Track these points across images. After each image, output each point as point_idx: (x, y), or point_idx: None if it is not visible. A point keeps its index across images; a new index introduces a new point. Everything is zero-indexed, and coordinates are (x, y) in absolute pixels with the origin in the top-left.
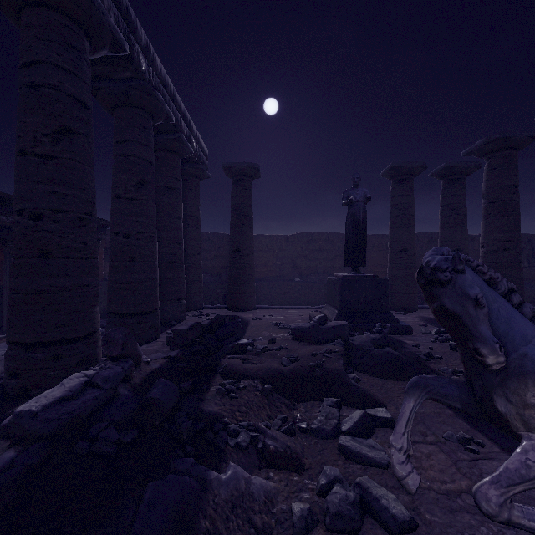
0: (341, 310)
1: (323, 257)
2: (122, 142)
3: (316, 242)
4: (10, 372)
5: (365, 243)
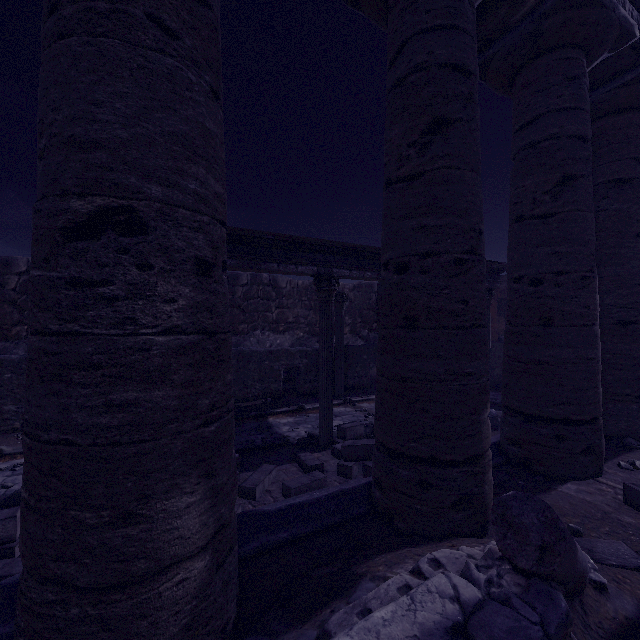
0: None
1: None
2: (526, 125)
3: None
4: (375, 478)
5: None
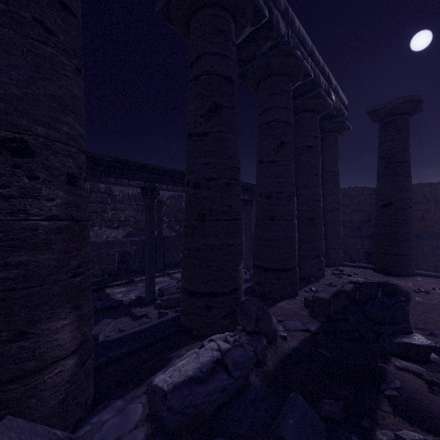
0: None
1: None
2: (264, 112)
3: None
4: (182, 310)
5: None
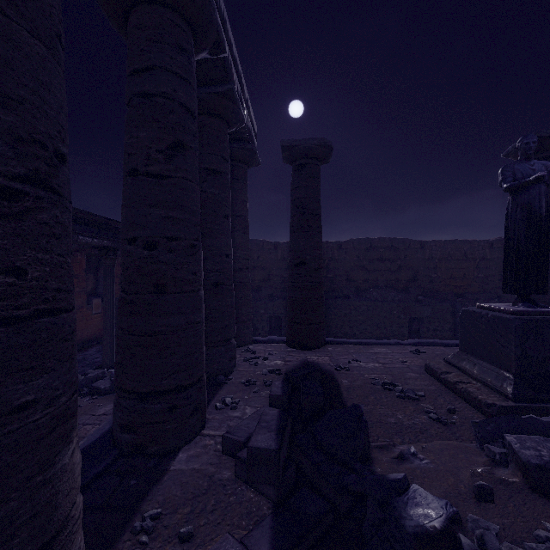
0: (520, 374)
1: (386, 267)
2: (141, 71)
3: (376, 249)
4: None
5: (548, 254)
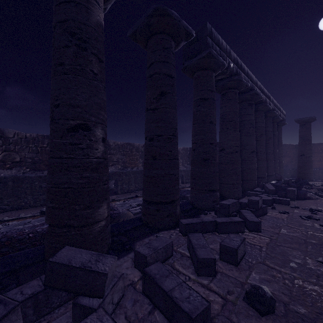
0: None
1: None
2: None
3: None
4: None
5: None
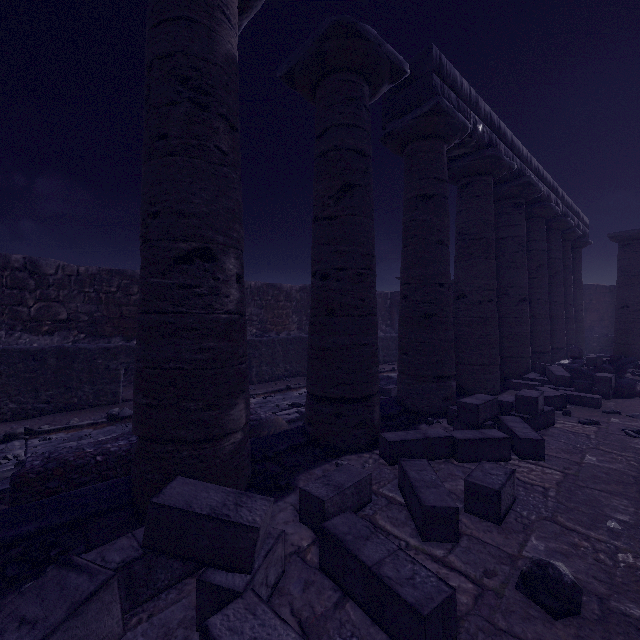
0: None
1: None
2: None
3: None
4: None
5: None
